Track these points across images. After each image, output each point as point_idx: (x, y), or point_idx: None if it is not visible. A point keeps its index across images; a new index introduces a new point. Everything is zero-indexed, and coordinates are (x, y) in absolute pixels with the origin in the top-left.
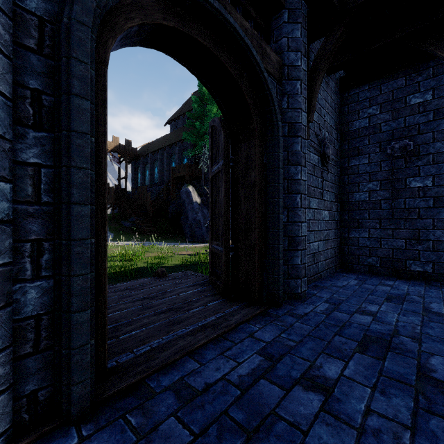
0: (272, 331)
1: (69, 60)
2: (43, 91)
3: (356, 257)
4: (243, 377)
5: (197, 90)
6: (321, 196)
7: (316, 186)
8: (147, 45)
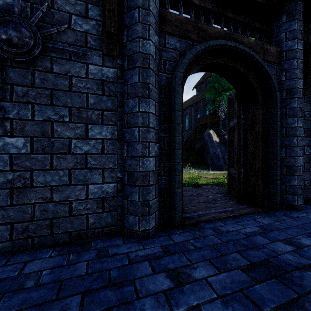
0: (269, 220)
1: (174, 99)
2: (165, 111)
3: None
4: (247, 232)
5: None
6: None
7: None
8: (196, 72)
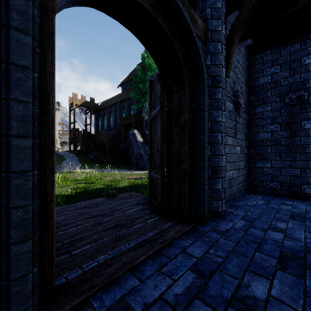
0: (201, 247)
1: None
2: None
3: (261, 182)
4: (178, 296)
5: (140, 62)
6: (235, 135)
7: (231, 127)
8: (96, 6)
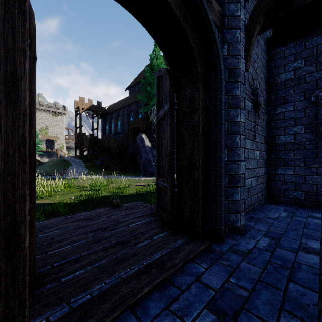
0: (220, 274)
1: None
2: None
3: (282, 190)
4: None
5: (148, 64)
6: (253, 138)
7: (250, 129)
8: None
